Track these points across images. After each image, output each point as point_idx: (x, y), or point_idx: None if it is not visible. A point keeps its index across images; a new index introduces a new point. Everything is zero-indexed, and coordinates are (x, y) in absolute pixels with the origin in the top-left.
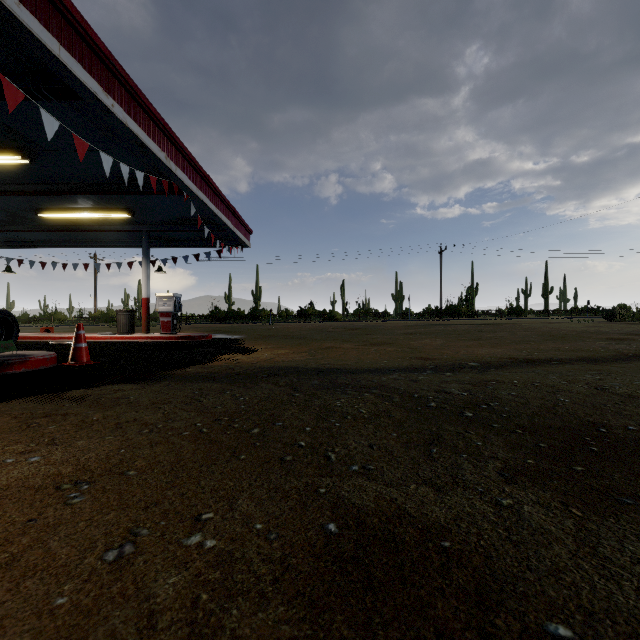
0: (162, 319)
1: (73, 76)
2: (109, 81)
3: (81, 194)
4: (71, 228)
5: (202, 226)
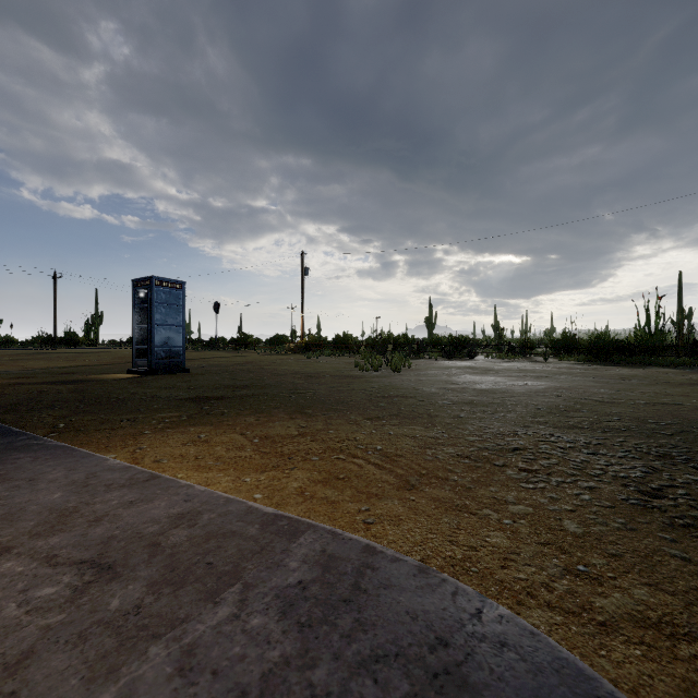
0: None
1: None
2: None
3: None
4: None
5: None
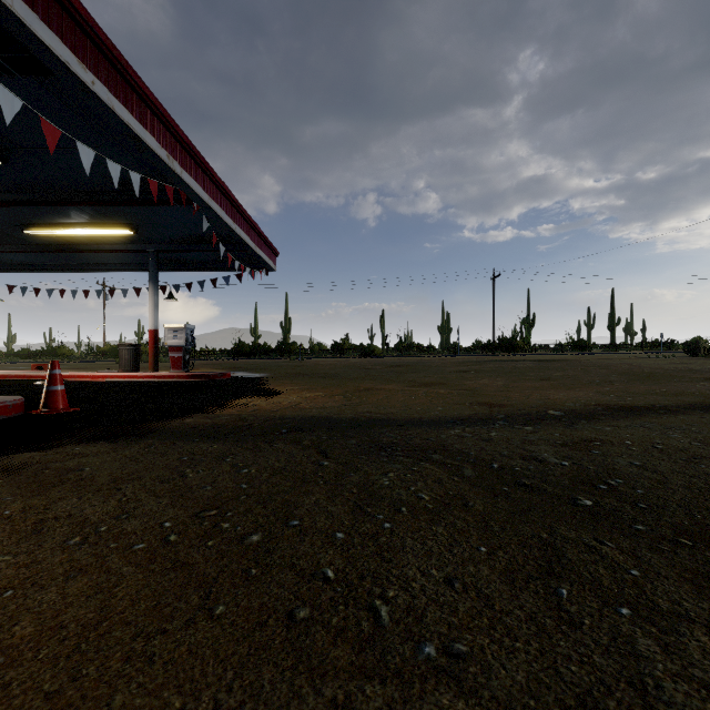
0: (172, 354)
1: (34, 37)
2: (88, 51)
3: (71, 205)
4: (66, 248)
5: (219, 245)
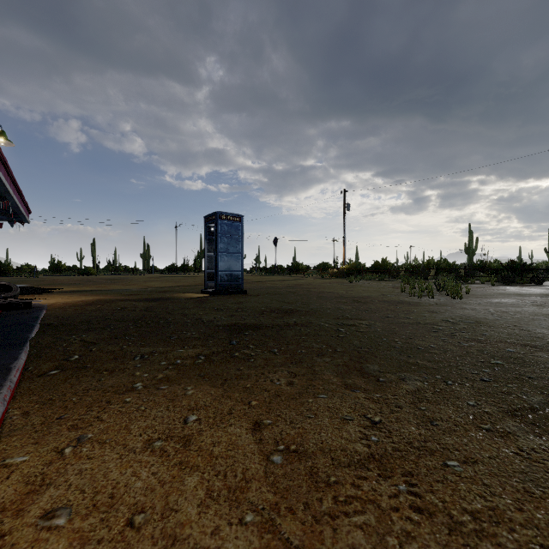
0: None
1: (1, 181)
2: (5, 174)
3: None
4: None
5: None
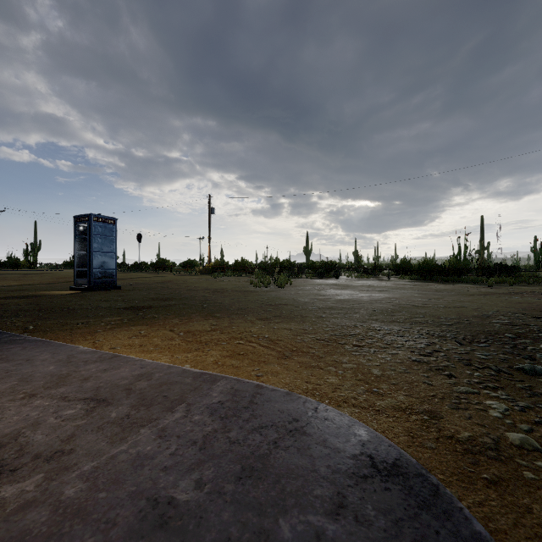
0: None
1: None
2: None
3: None
4: None
5: None
